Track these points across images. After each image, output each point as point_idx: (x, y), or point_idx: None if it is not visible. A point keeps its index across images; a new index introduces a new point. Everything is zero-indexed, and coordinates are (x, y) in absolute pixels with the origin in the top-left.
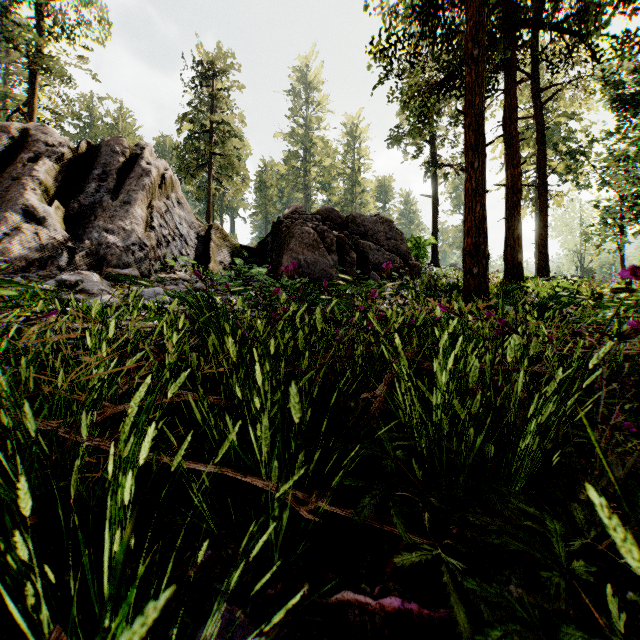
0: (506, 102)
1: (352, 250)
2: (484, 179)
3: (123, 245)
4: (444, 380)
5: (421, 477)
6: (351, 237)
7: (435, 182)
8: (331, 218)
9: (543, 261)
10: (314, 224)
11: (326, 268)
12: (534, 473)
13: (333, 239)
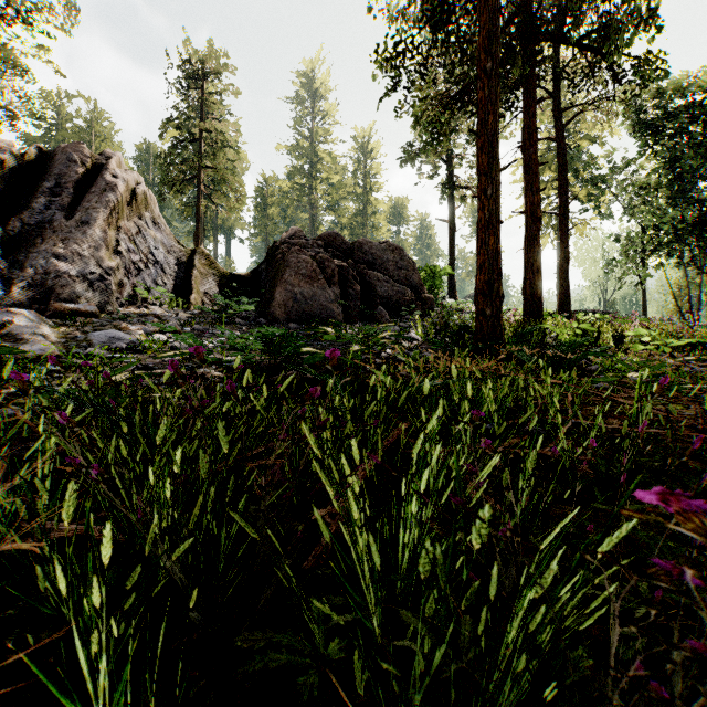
0: (525, 122)
1: (357, 282)
2: (498, 208)
3: (78, 274)
4: (414, 510)
5: (364, 686)
6: (357, 266)
7: (452, 206)
8: (335, 244)
9: (564, 295)
10: (315, 251)
11: (326, 303)
12: (522, 699)
13: (335, 269)
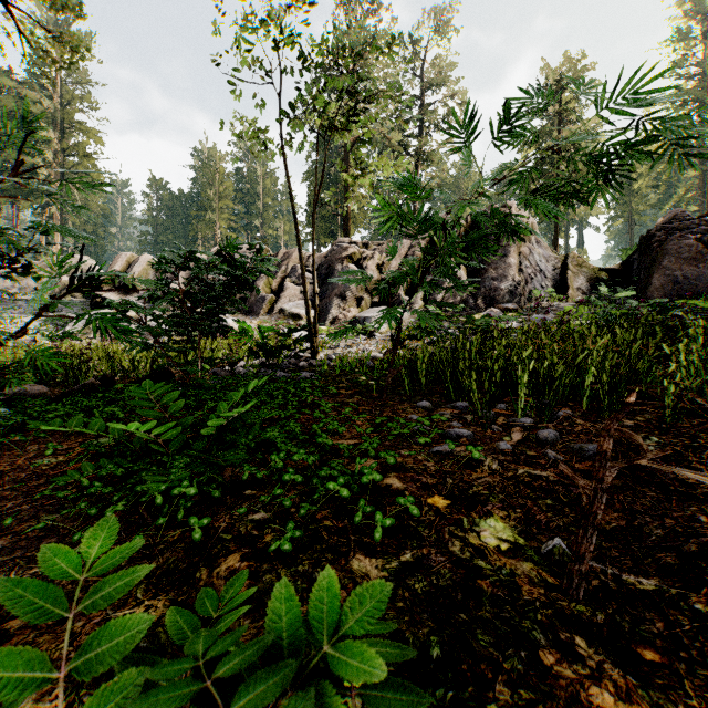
0: None
1: None
2: None
3: (504, 288)
4: None
5: None
6: None
7: None
8: None
9: None
10: (701, 230)
11: None
12: None
13: None
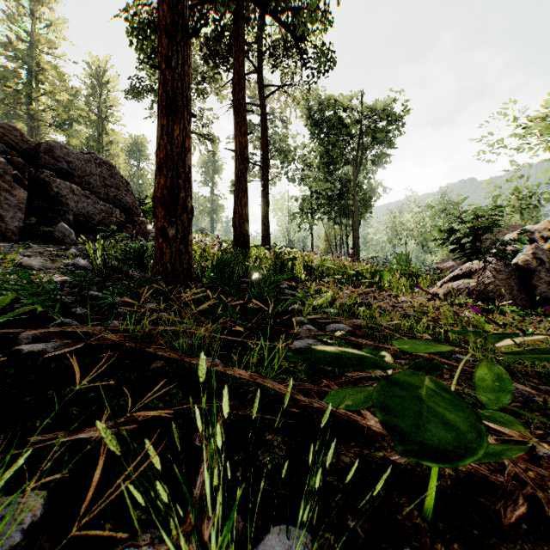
0: (235, 68)
1: (24, 186)
2: (187, 88)
3: None
4: None
5: None
6: (38, 171)
7: None
8: (9, 139)
9: (266, 232)
10: None
11: None
12: None
13: None
